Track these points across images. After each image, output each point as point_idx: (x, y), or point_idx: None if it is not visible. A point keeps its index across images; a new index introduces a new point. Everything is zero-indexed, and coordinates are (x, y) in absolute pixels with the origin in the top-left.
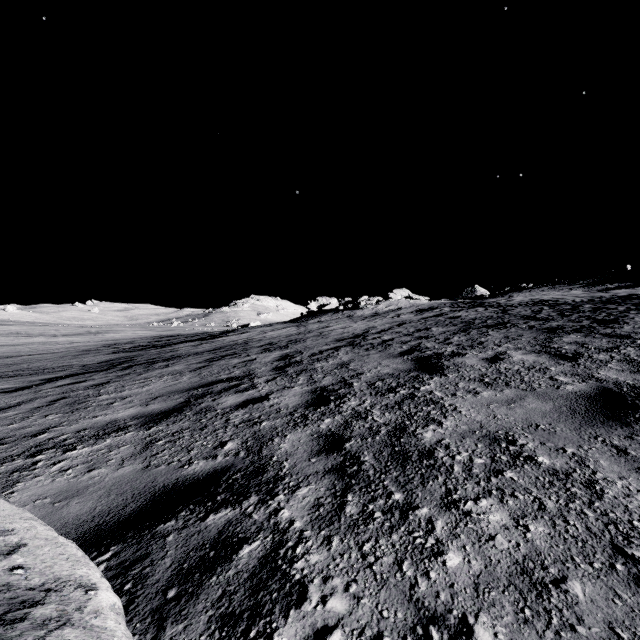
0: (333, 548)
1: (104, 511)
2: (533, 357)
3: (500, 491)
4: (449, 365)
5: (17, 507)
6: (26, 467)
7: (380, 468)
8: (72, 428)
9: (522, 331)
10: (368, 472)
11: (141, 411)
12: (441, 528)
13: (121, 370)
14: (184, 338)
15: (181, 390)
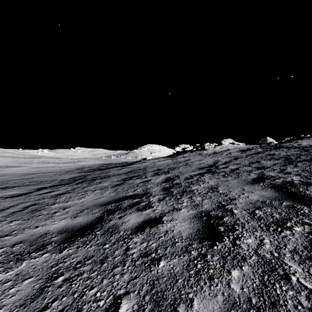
0: None
1: None
2: None
3: None
4: None
5: None
6: None
7: None
8: (13, 239)
9: None
10: None
11: (68, 224)
12: None
13: (76, 184)
14: (114, 165)
15: (101, 204)
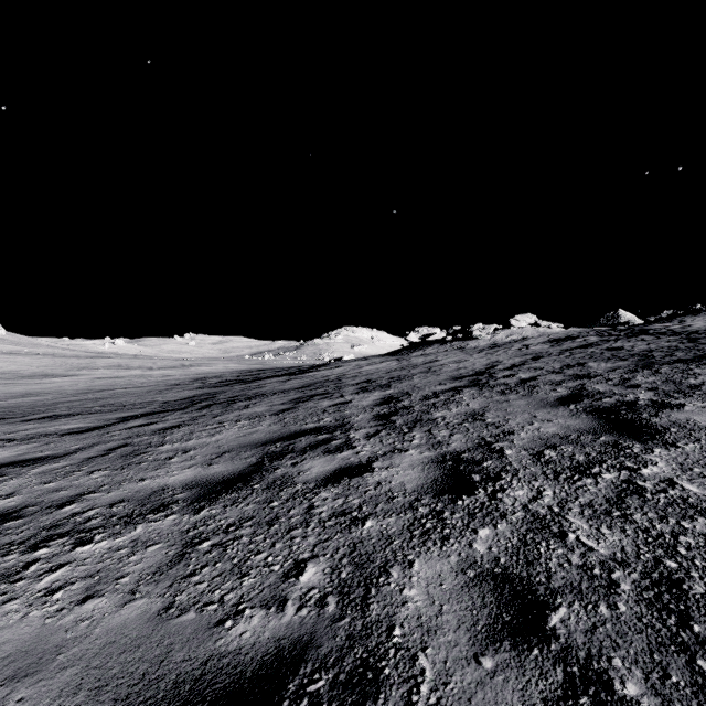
0: None
1: None
2: None
3: None
4: (665, 425)
5: None
6: (12, 573)
7: None
8: (108, 497)
9: None
10: None
11: (199, 475)
12: None
13: (198, 410)
14: (272, 372)
15: (255, 443)
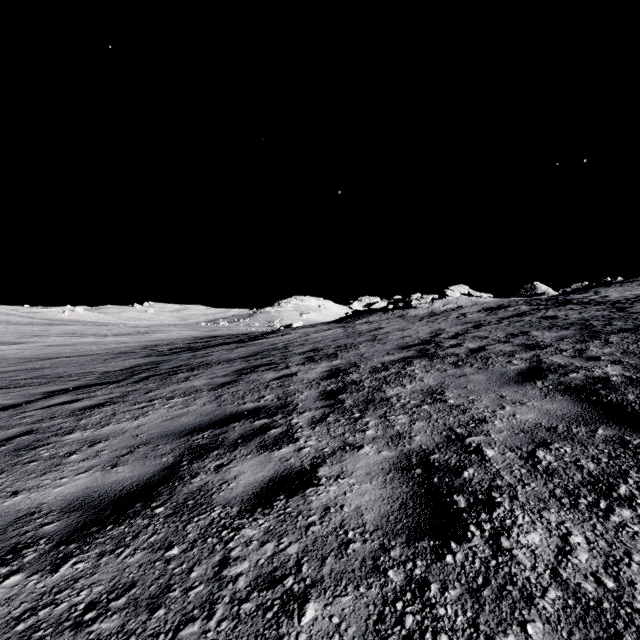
0: None
1: None
2: None
3: None
4: None
5: None
6: None
7: None
8: None
9: None
10: None
11: (92, 485)
12: None
13: (134, 383)
14: (223, 340)
15: (180, 431)
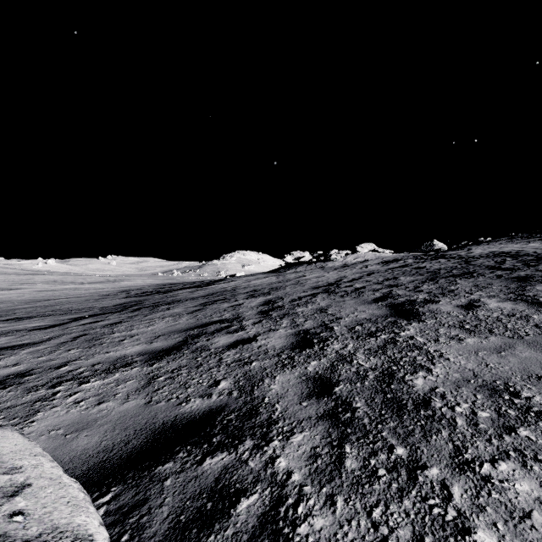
0: (338, 511)
1: (108, 446)
2: (510, 305)
3: (519, 453)
4: (424, 311)
5: (29, 441)
6: (47, 397)
7: (375, 416)
8: (88, 362)
9: (491, 280)
10: (363, 420)
11: (146, 348)
12: (460, 496)
13: (131, 312)
14: (183, 285)
15: (180, 330)
